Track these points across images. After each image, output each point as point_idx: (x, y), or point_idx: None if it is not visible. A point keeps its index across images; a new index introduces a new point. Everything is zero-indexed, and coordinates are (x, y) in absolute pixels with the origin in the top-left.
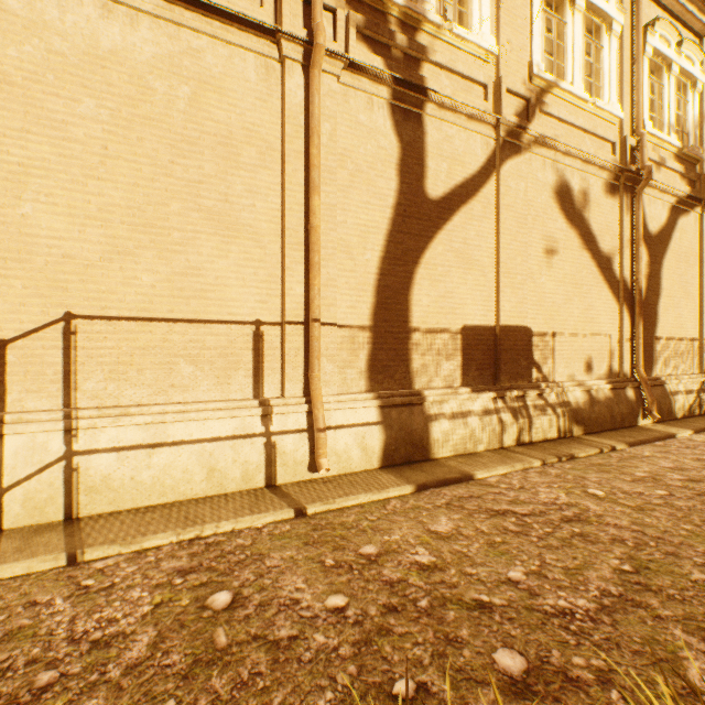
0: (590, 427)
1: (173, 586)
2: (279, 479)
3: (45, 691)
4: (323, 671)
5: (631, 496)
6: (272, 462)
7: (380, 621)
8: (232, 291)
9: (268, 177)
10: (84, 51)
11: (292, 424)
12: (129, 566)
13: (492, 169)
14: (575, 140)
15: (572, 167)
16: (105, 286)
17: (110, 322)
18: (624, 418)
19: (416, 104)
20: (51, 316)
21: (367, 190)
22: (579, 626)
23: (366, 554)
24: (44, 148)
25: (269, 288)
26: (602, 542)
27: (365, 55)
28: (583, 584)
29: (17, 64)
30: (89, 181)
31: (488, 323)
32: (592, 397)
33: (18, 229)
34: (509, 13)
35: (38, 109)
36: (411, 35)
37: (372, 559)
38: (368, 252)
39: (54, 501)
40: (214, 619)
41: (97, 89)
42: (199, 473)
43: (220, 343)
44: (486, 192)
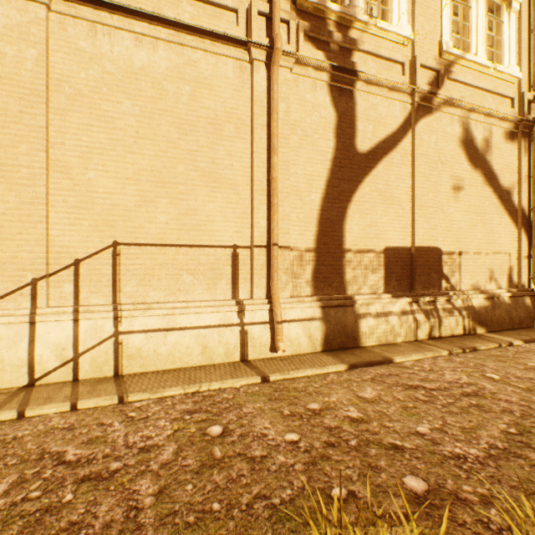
0: (492, 327)
1: (184, 420)
2: (249, 356)
3: (116, 472)
4: (284, 477)
5: (522, 380)
6: (245, 344)
7: (322, 451)
8: (218, 225)
9: (241, 145)
10: (124, 70)
11: (258, 318)
12: (156, 406)
13: (409, 126)
14: (478, 99)
15: (476, 121)
16: (137, 224)
17: (140, 247)
18: (521, 320)
19: (349, 83)
20: (105, 244)
21: (312, 149)
22: (470, 466)
23: (312, 409)
24: (101, 135)
25: (242, 222)
26: (493, 412)
27: (310, 51)
28: (475, 439)
29: (85, 83)
30: (128, 155)
31: (405, 245)
32: (493, 302)
33: (86, 188)
34: (422, 6)
35: (97, 110)
36: (345, 32)
37: (316, 412)
38: (312, 194)
39: (108, 363)
40: (212, 441)
41: (132, 94)
42: (197, 349)
43: (210, 260)
44: (403, 144)
